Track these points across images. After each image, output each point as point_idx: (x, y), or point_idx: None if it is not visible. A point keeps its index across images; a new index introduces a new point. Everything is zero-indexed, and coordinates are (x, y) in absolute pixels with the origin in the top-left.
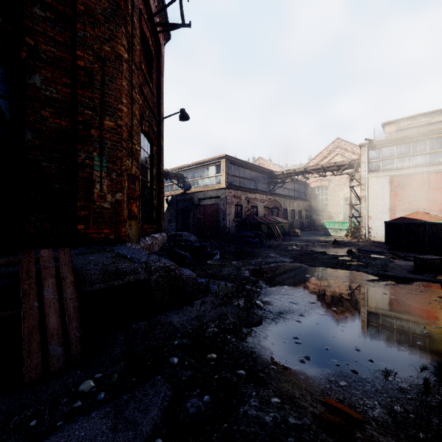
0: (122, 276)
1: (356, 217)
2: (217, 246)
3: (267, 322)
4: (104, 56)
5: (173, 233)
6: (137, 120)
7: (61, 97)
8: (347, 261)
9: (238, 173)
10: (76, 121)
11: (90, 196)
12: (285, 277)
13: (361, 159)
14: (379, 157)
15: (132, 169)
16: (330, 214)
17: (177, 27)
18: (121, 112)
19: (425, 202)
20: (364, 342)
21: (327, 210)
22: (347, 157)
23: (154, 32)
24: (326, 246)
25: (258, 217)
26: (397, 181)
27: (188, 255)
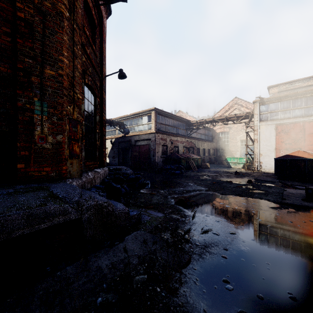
0: (50, 218)
1: (250, 154)
2: (149, 177)
3: (195, 258)
4: (45, 11)
5: (113, 168)
6: (79, 73)
7: (0, 44)
8: (249, 189)
9: (164, 121)
10: (16, 67)
11: (31, 137)
12: (204, 205)
13: (254, 112)
14: (267, 110)
15: (73, 114)
16: (230, 152)
17: (116, 1)
18: (61, 63)
19: (301, 143)
20: (295, 286)
21: (228, 149)
22: (242, 111)
23: (96, 4)
24: (230, 176)
25: (179, 154)
26: (281, 128)
27: (124, 186)
